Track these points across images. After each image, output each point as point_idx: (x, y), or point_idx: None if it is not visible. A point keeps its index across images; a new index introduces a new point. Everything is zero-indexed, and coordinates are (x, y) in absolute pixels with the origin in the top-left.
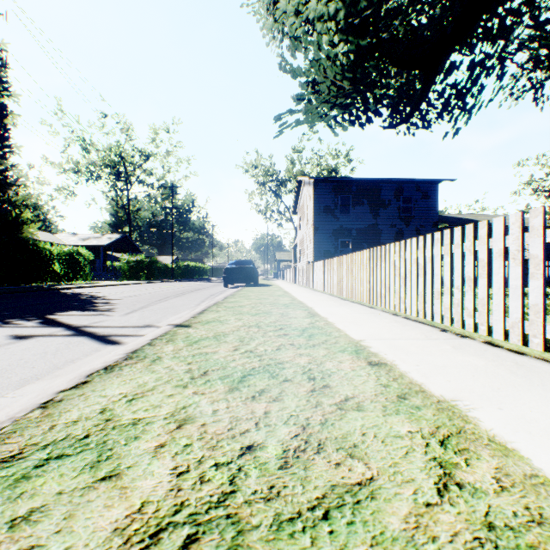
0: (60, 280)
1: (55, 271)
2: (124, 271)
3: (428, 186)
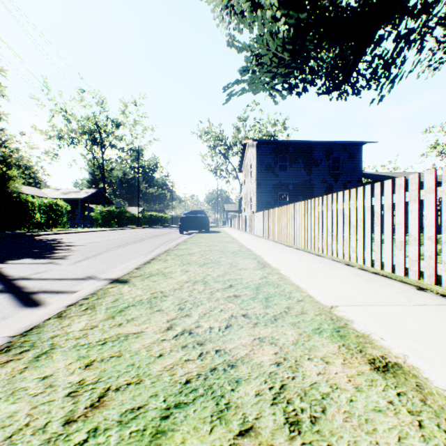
0: (41, 227)
1: (36, 220)
2: (97, 219)
3: (353, 147)
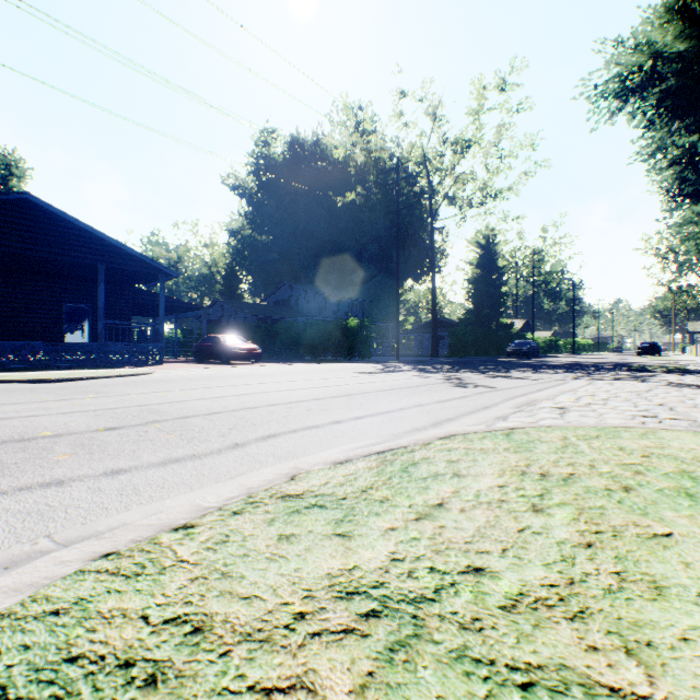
0: None
1: None
2: (540, 347)
3: None
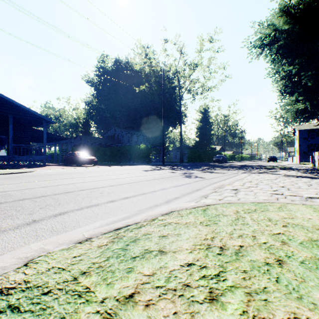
0: None
1: None
2: (227, 158)
3: None
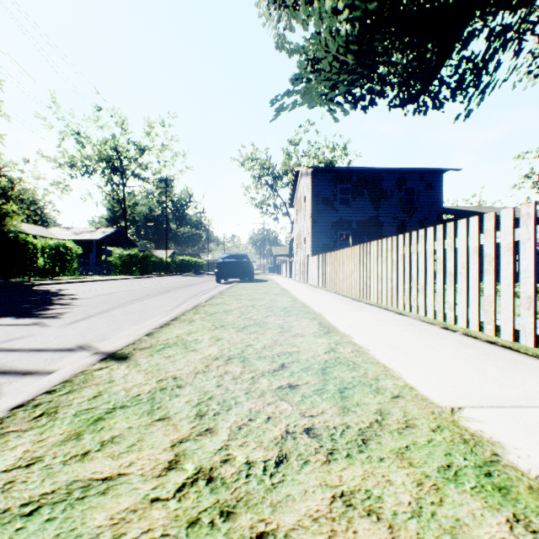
0: (44, 275)
1: (39, 266)
2: (116, 265)
3: (432, 176)
